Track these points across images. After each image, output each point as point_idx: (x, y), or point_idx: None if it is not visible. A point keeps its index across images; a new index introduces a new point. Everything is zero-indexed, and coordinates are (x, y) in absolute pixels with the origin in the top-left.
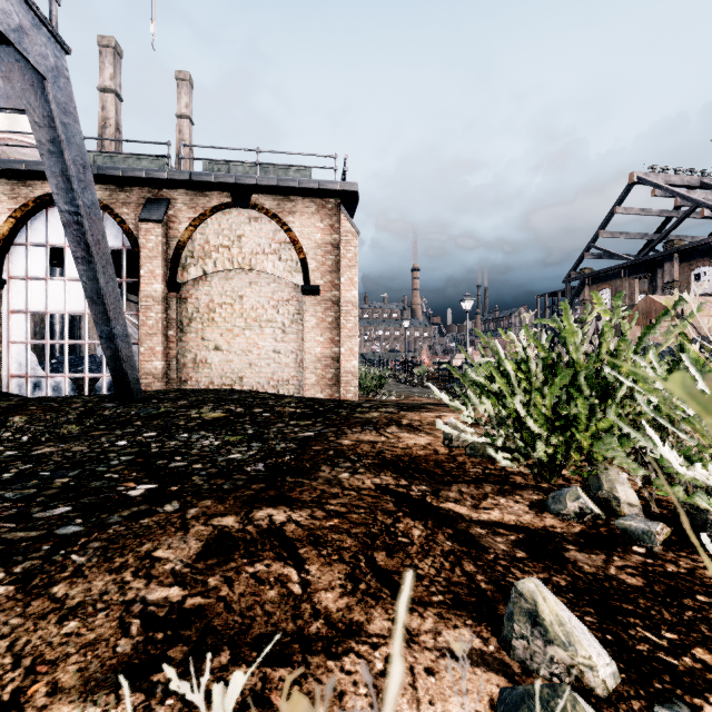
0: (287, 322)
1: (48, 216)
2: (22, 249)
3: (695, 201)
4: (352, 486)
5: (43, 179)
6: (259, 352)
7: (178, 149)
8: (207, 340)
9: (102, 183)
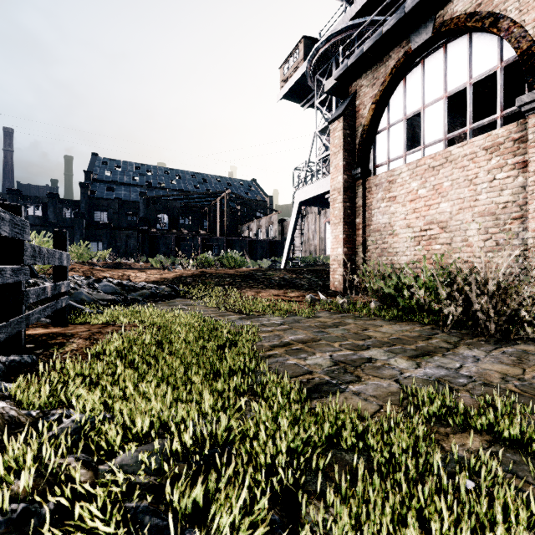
0: None
1: None
2: None
3: None
4: None
5: None
6: None
7: None
8: None
9: None
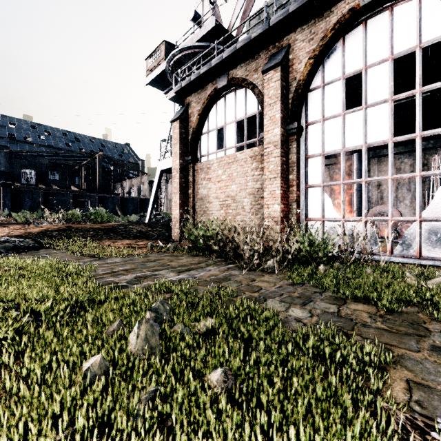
0: None
1: None
2: None
3: None
4: None
5: None
6: None
7: None
8: None
9: None
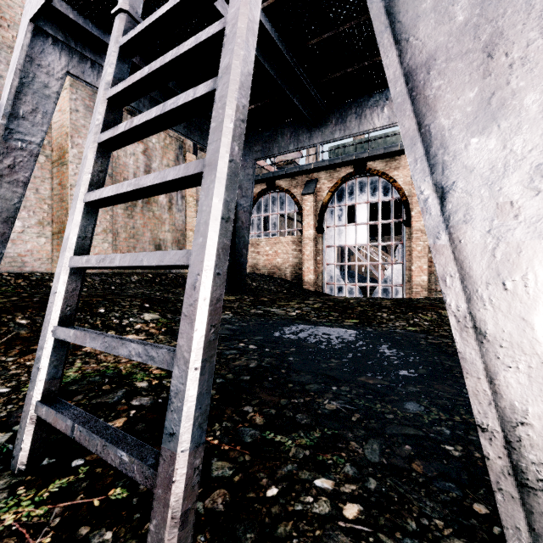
0: None
1: (346, 187)
2: (332, 209)
3: None
4: None
5: (346, 165)
6: None
7: None
8: None
9: (381, 158)
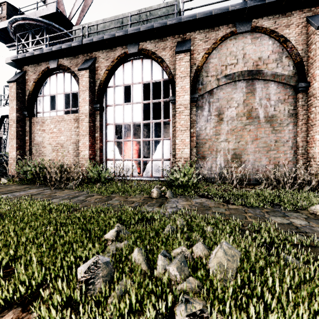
0: None
1: None
2: None
3: None
4: None
5: None
6: None
7: None
8: None
9: None
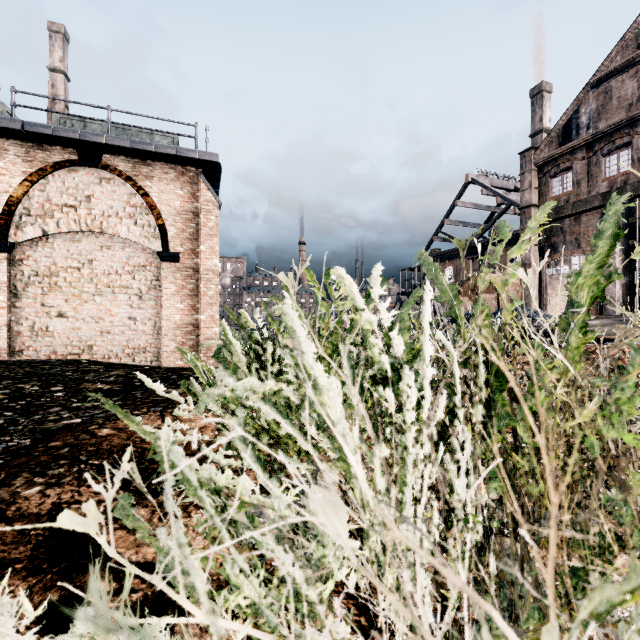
0: (144, 288)
1: None
2: None
3: (510, 201)
4: (15, 512)
5: None
6: (112, 319)
7: (51, 104)
8: (48, 307)
9: None
